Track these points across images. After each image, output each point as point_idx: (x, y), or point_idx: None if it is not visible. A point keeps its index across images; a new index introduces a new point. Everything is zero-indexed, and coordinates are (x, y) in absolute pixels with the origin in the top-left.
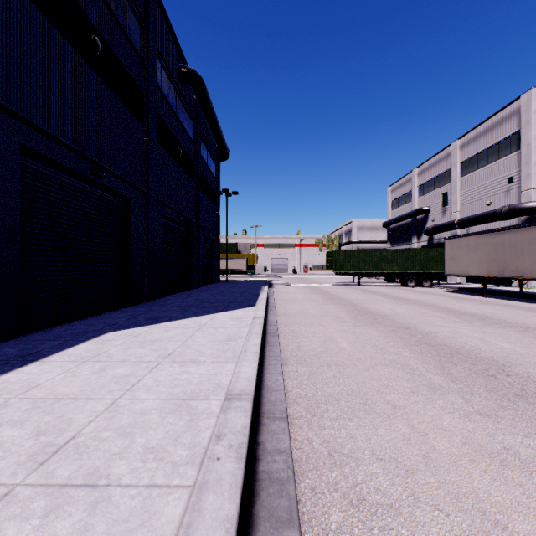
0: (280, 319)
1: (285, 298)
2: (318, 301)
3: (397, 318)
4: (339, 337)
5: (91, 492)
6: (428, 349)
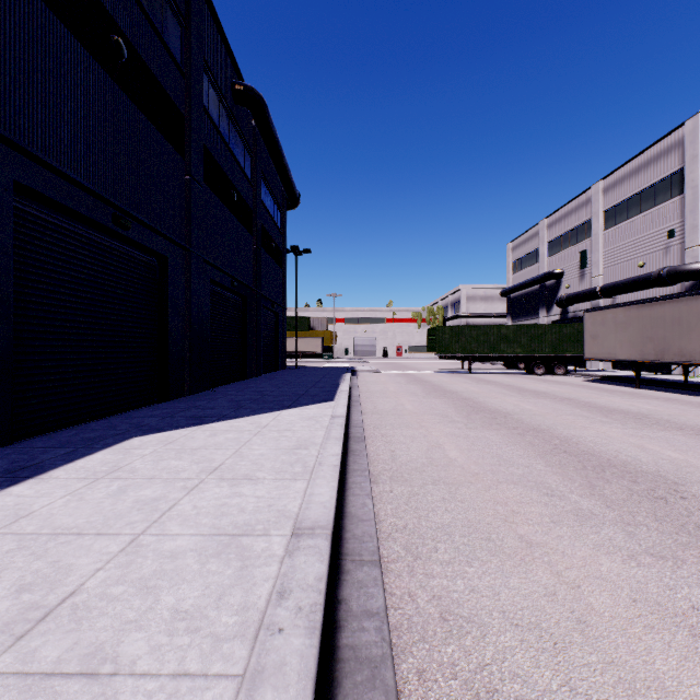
0: (367, 418)
1: (373, 390)
2: (417, 393)
3: (524, 417)
4: (448, 444)
5: (88, 686)
6: (569, 460)
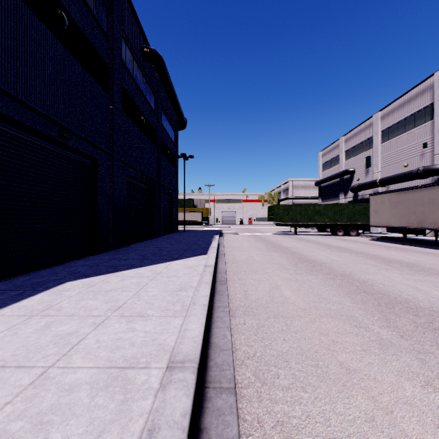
0: (228, 266)
1: (233, 246)
2: (262, 248)
3: (333, 265)
4: (283, 285)
5: None
6: (368, 298)
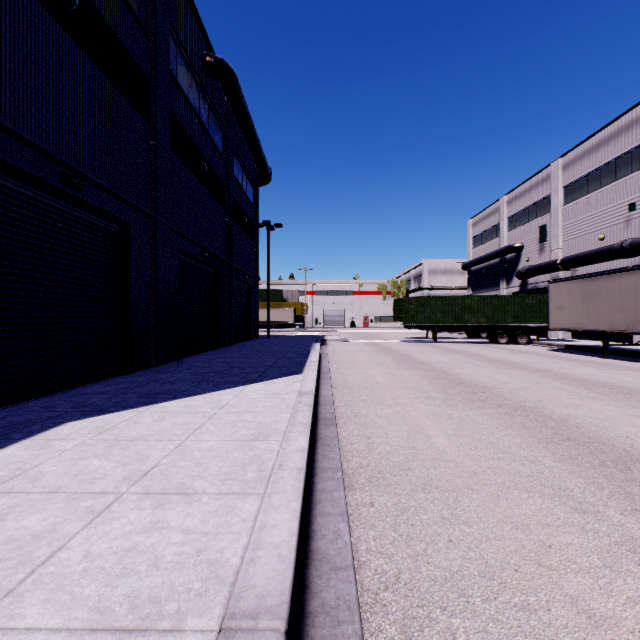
0: (337, 393)
1: (342, 360)
2: (387, 364)
3: (504, 392)
4: (430, 427)
5: None
6: (579, 452)
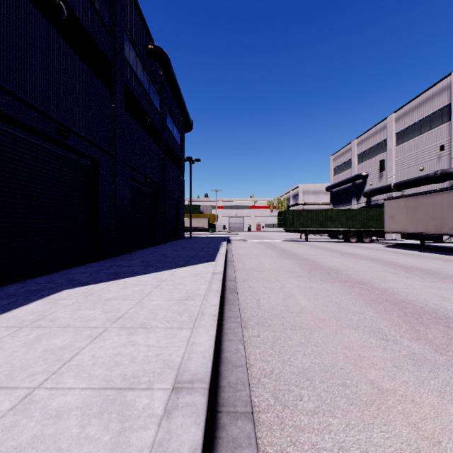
0: (238, 274)
1: (242, 253)
2: (272, 255)
3: (349, 273)
4: (298, 294)
5: None
6: (392, 308)
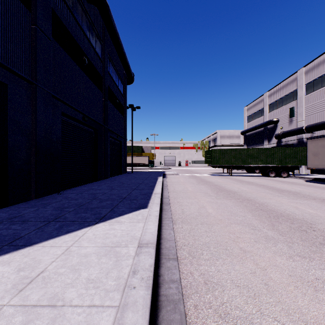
0: (178, 231)
1: (177, 190)
2: (209, 193)
3: None
4: None
5: None
6: None
